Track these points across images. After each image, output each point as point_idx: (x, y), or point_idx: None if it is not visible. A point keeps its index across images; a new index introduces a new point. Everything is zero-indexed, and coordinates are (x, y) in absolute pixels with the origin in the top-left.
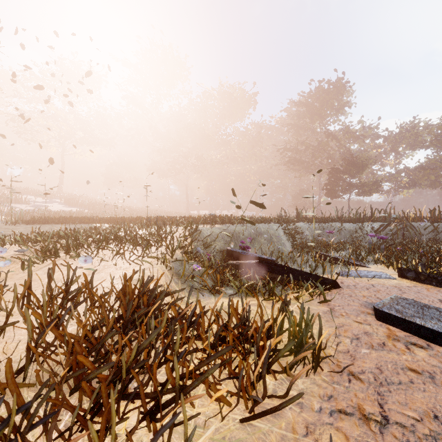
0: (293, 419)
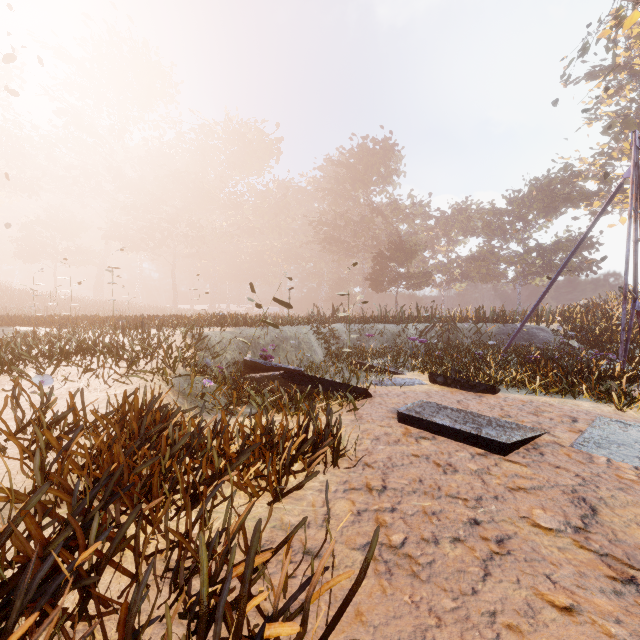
0: (313, 500)
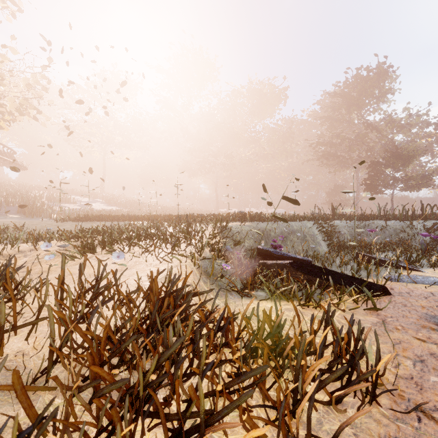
0: None
